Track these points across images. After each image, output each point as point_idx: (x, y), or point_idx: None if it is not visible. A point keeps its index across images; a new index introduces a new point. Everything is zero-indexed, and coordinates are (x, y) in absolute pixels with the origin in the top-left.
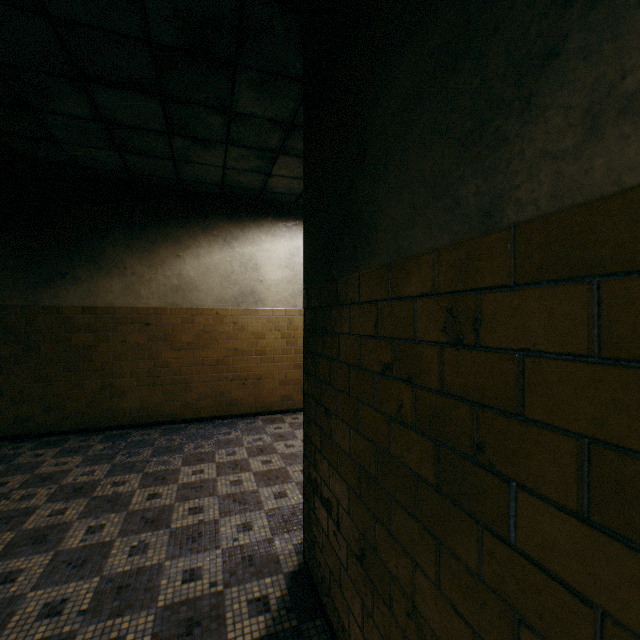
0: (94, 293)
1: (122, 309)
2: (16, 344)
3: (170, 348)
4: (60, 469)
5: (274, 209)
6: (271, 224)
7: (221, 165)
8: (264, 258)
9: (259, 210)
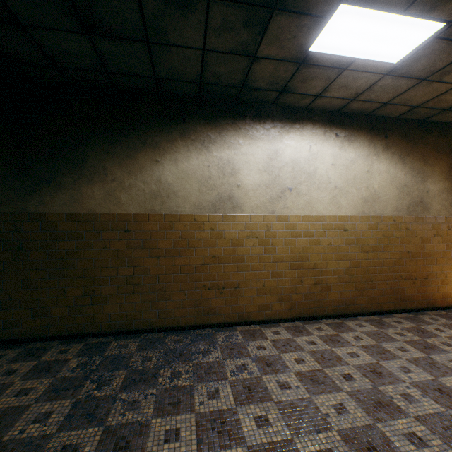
0: (77, 200)
1: (103, 215)
2: (5, 250)
3: (149, 255)
4: (17, 404)
5: (251, 111)
6: (248, 127)
7: (200, 46)
8: (241, 162)
9: (236, 112)
